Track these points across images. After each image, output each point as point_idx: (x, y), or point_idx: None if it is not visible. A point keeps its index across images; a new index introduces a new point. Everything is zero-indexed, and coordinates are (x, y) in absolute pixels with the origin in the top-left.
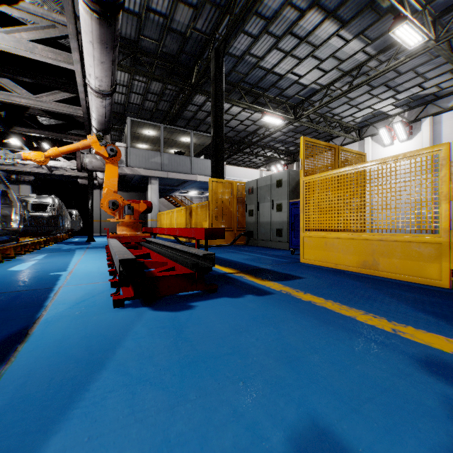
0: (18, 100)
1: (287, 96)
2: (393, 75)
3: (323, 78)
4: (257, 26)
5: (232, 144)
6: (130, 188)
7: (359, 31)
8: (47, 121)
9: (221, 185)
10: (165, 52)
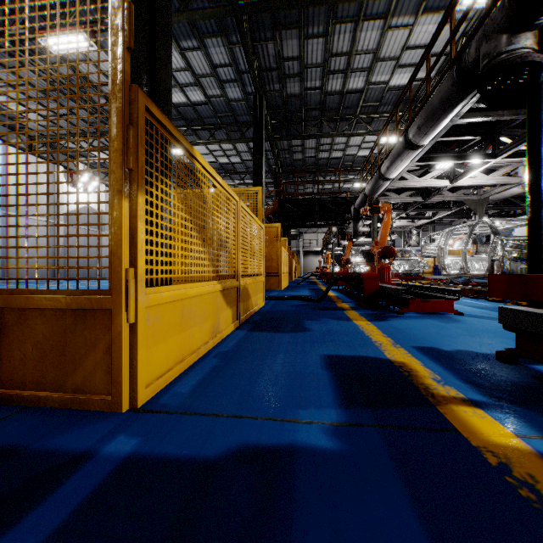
0: None
1: None
2: None
3: None
4: None
5: None
6: None
7: None
8: None
9: None
10: None
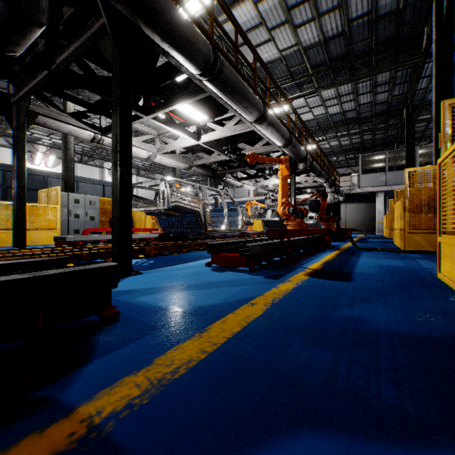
0: (302, 185)
1: None
2: None
3: None
4: None
5: None
6: (367, 199)
7: None
8: None
9: None
10: (378, 112)
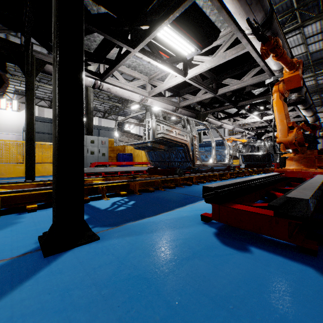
0: None
1: None
2: None
3: None
4: None
5: None
6: None
7: None
8: None
9: None
10: None
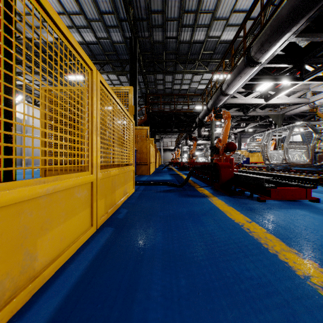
0: None
1: None
2: None
3: None
4: None
5: None
6: None
7: None
8: None
9: None
10: None
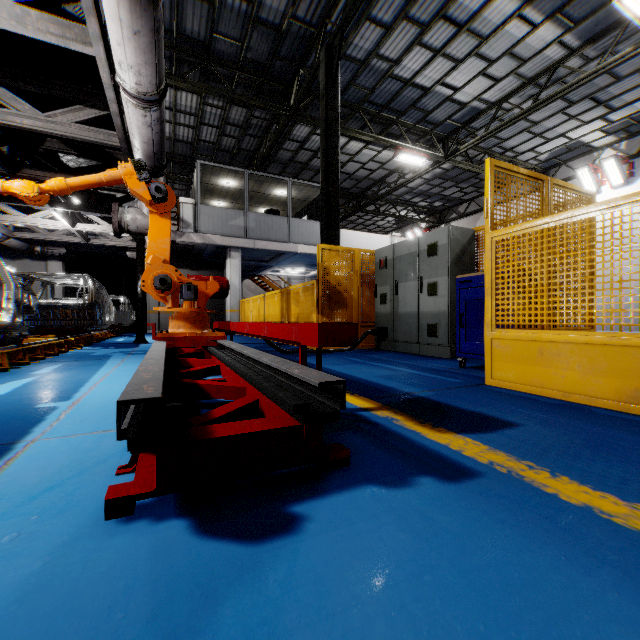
0: (19, 120)
1: (433, 122)
2: (606, 81)
3: (491, 91)
4: (391, 9)
5: (348, 200)
6: (201, 265)
7: (555, 8)
8: (75, 162)
9: (337, 254)
10: (250, 58)
